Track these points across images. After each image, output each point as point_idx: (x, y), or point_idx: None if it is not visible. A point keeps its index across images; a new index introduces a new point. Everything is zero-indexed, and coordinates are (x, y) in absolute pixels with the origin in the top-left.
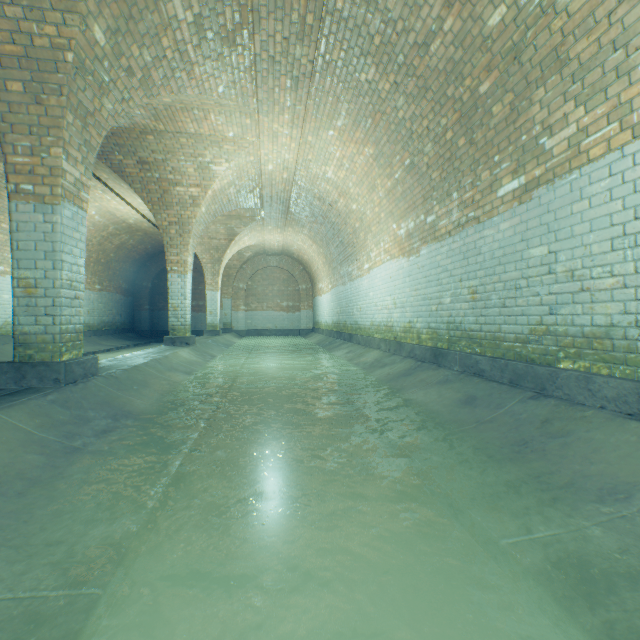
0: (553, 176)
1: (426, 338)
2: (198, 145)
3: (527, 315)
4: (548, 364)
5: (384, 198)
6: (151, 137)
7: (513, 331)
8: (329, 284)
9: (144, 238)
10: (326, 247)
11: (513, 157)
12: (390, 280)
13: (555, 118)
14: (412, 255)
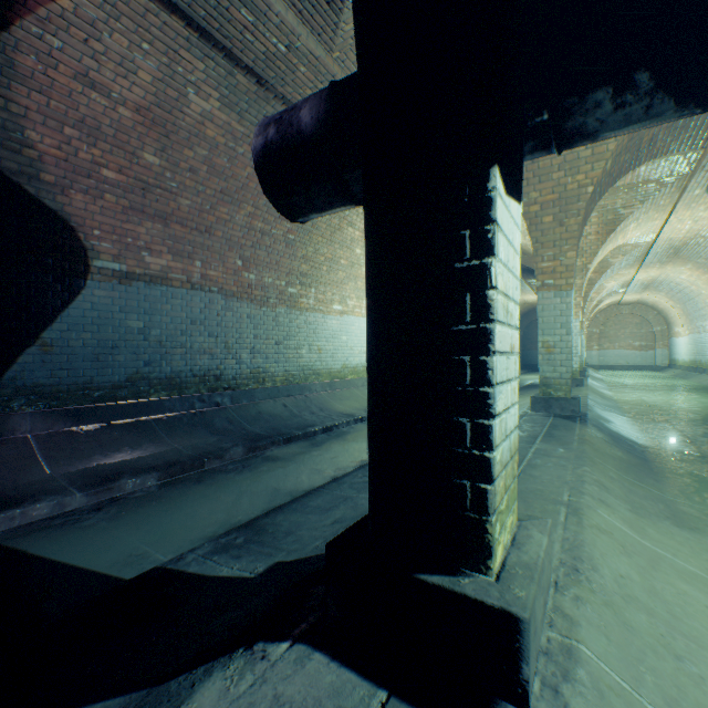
0: None
1: None
2: None
3: None
4: None
5: None
6: None
7: None
8: (685, 330)
9: (527, 306)
10: (681, 305)
11: None
12: None
13: None
14: None
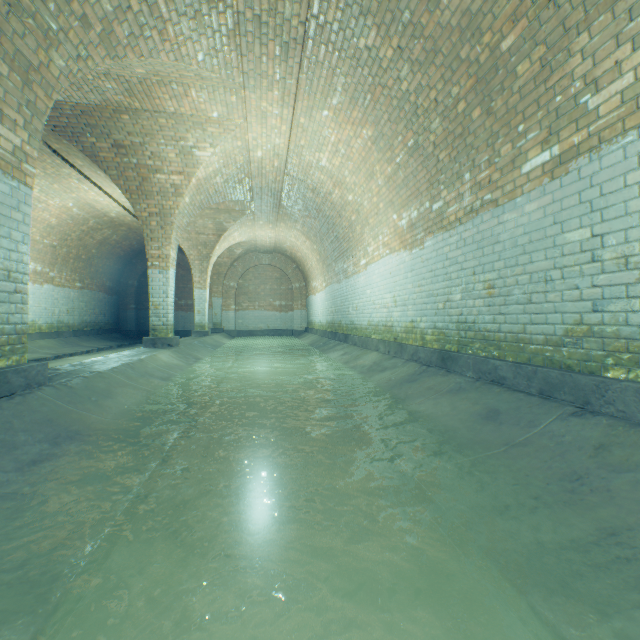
0: (599, 141)
1: (431, 339)
2: (179, 127)
3: (561, 312)
4: (591, 372)
5: (383, 186)
6: (126, 117)
7: (542, 332)
8: (323, 282)
9: (128, 233)
10: (320, 243)
11: (543, 124)
12: (390, 276)
13: (603, 68)
14: (415, 247)
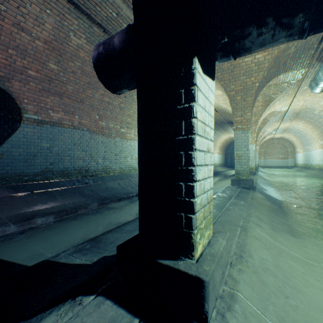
0: None
1: None
2: None
3: None
4: None
5: (316, 134)
6: None
7: None
8: (301, 150)
9: (232, 139)
10: (299, 139)
11: None
12: (319, 153)
13: None
14: (322, 149)
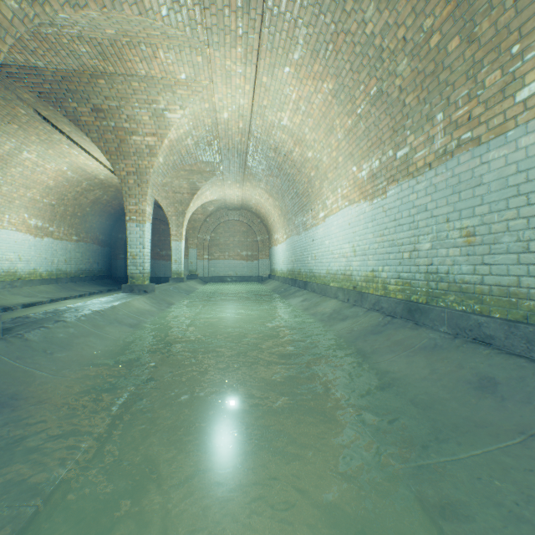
0: None
1: (395, 289)
2: (151, 90)
3: None
4: None
5: (343, 140)
6: (102, 81)
7: None
8: (284, 234)
9: (117, 194)
10: (281, 199)
11: None
12: (349, 227)
13: None
14: (376, 197)
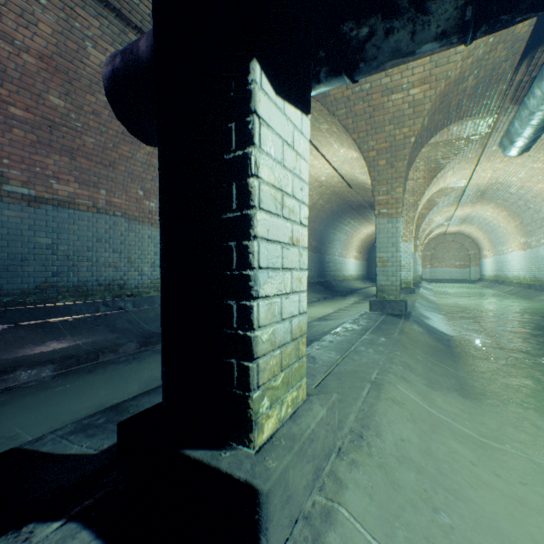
0: None
1: (528, 281)
2: None
3: None
4: None
5: (513, 227)
6: None
7: (543, 278)
8: (490, 253)
9: None
10: (488, 235)
11: (542, 234)
12: (518, 258)
13: None
14: (524, 251)
